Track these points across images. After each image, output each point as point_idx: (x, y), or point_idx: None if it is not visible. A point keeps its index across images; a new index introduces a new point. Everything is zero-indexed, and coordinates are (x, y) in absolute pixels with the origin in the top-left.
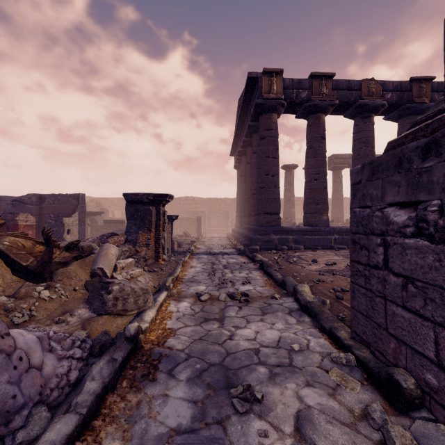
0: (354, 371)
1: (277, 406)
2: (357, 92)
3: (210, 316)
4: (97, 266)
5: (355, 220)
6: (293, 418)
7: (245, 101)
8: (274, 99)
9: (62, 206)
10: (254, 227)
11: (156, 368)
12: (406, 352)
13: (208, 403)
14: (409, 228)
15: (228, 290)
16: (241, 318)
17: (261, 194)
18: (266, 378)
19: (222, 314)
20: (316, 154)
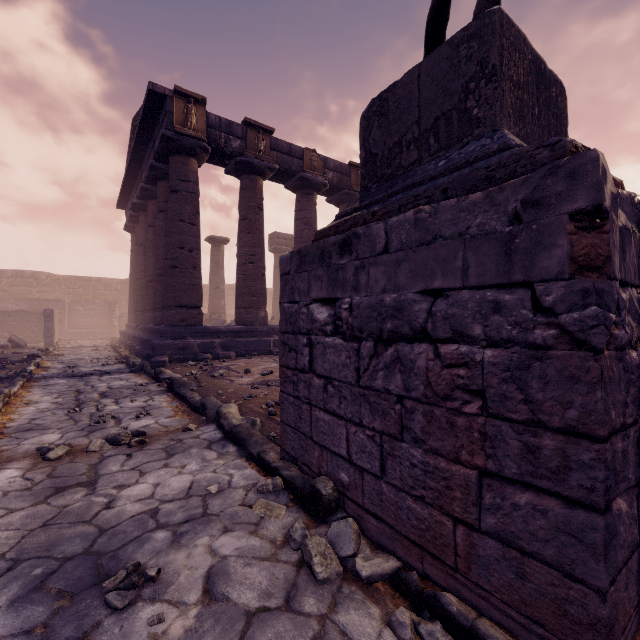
0: (281, 495)
1: (181, 574)
2: (299, 161)
3: (68, 482)
4: None
5: (285, 317)
6: (203, 580)
7: (145, 126)
8: (193, 137)
9: None
10: (161, 328)
11: None
12: (327, 457)
13: (57, 622)
14: (330, 326)
15: (108, 432)
16: (131, 471)
17: (172, 276)
18: (167, 544)
19: (93, 473)
20: (251, 228)
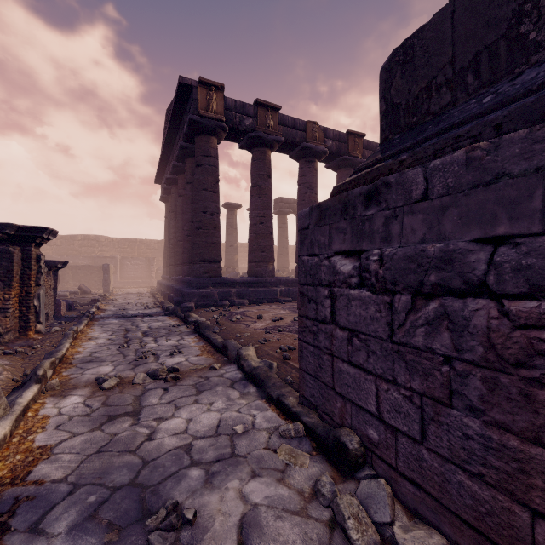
0: (304, 442)
1: (216, 520)
2: (302, 133)
3: (118, 411)
4: None
5: (304, 269)
6: (236, 530)
7: (176, 114)
8: (214, 119)
9: None
10: (188, 279)
11: (5, 528)
12: (351, 409)
13: None
14: (354, 278)
15: (149, 366)
16: (167, 405)
17: (197, 236)
18: (201, 484)
19: (138, 404)
20: (261, 193)
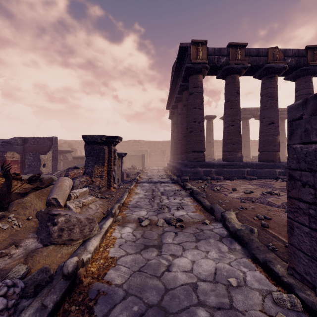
0: None
1: None
2: (264, 57)
3: (149, 243)
4: (52, 197)
5: (295, 156)
6: None
7: (178, 66)
8: (200, 63)
9: (40, 146)
10: (185, 162)
11: (91, 311)
12: None
13: None
14: None
15: (165, 215)
16: (177, 245)
17: (190, 136)
18: None
19: (160, 240)
20: (232, 105)
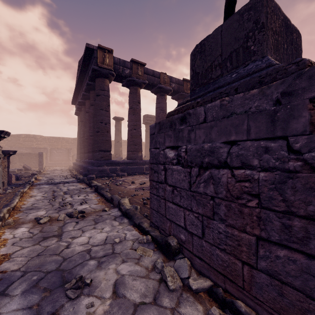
0: (150, 245)
1: (102, 283)
2: (158, 79)
3: (49, 235)
4: None
5: (152, 155)
6: (112, 286)
7: (84, 64)
8: (107, 69)
9: None
10: (92, 161)
11: None
12: (174, 226)
13: (43, 303)
14: (175, 160)
15: (67, 211)
16: (78, 230)
17: (97, 136)
18: (95, 267)
19: (60, 231)
20: (134, 112)
